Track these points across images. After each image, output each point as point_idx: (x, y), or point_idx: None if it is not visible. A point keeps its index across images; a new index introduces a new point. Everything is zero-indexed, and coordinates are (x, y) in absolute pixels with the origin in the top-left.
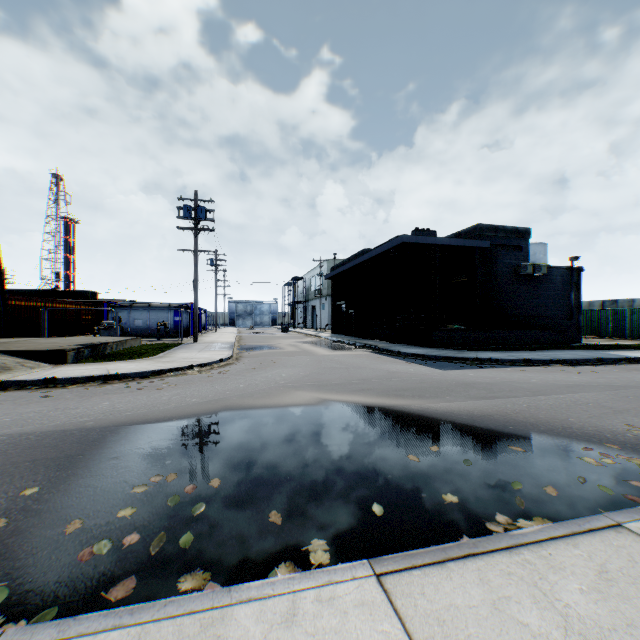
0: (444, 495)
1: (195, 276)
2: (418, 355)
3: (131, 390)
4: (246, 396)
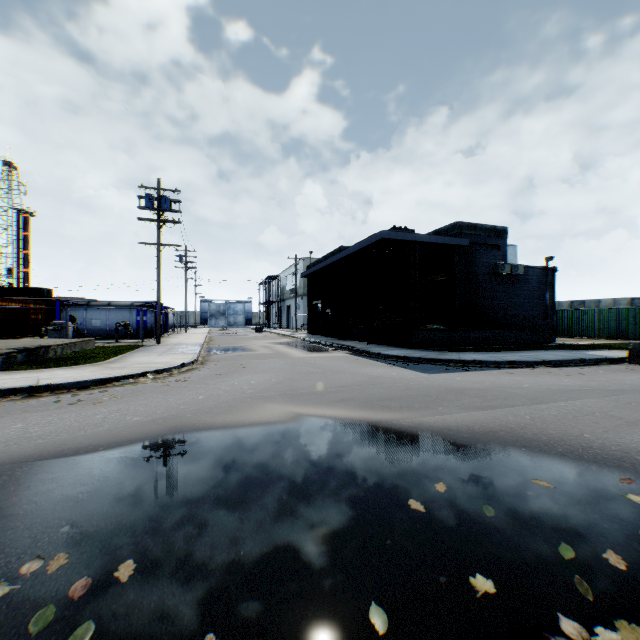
0: (472, 578)
1: (158, 272)
2: (399, 357)
3: (60, 406)
4: (204, 411)
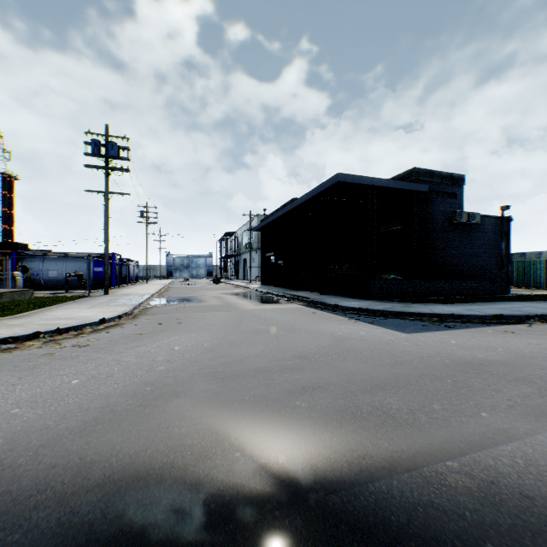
0: None
1: (106, 220)
2: (360, 309)
3: None
4: (40, 427)
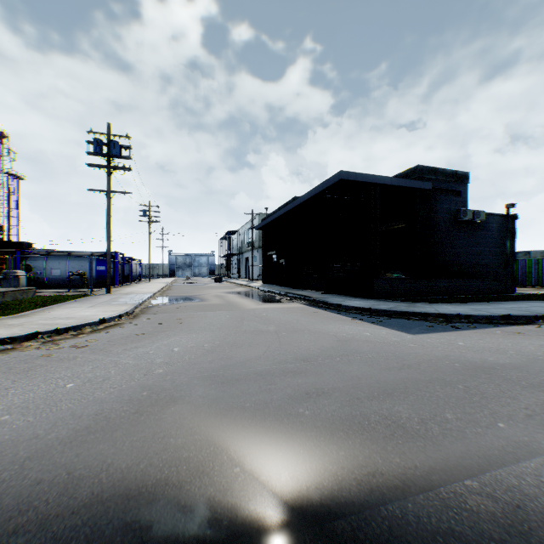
0: None
1: (108, 219)
2: (363, 309)
3: None
4: (29, 436)
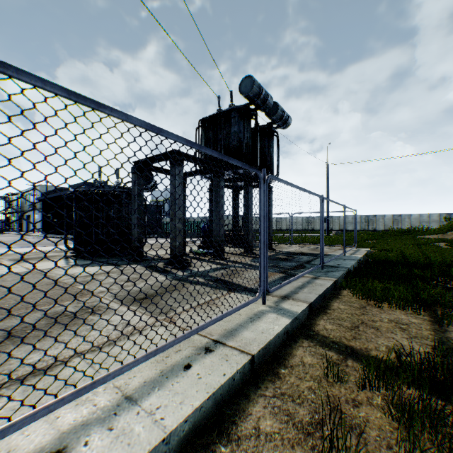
0: None
1: None
2: None
3: None
4: None
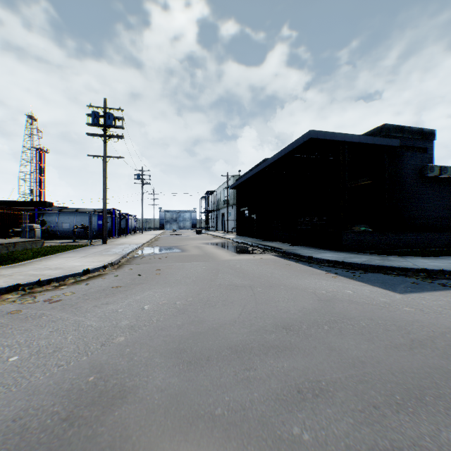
0: None
1: (104, 180)
2: (336, 262)
3: None
4: None
